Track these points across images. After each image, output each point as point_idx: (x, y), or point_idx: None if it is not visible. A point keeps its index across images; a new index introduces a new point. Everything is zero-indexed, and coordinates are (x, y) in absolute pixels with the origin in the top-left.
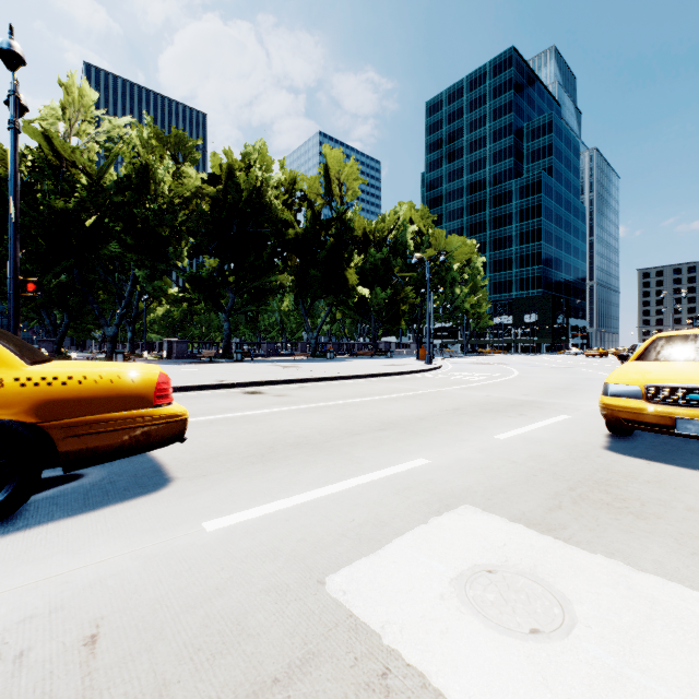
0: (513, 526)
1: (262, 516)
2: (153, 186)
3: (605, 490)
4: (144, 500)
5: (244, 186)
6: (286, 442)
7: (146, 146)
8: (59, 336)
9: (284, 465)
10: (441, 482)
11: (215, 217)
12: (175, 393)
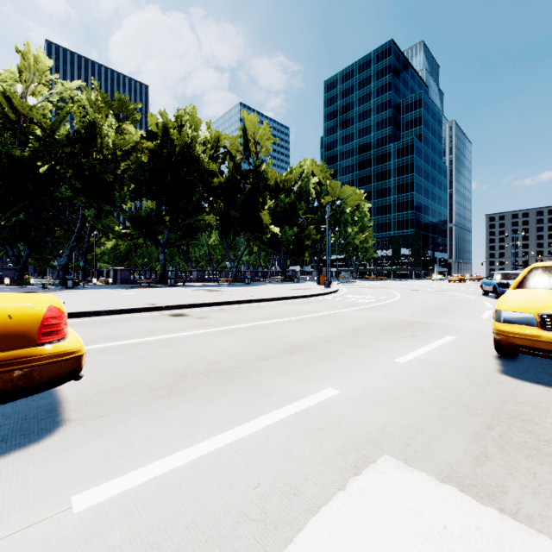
0: (446, 491)
1: (150, 480)
2: (99, 139)
3: (524, 428)
4: (17, 457)
5: (176, 141)
6: (198, 370)
7: (94, 107)
8: (21, 265)
9: (190, 400)
10: (354, 420)
11: (153, 167)
12: (107, 316)
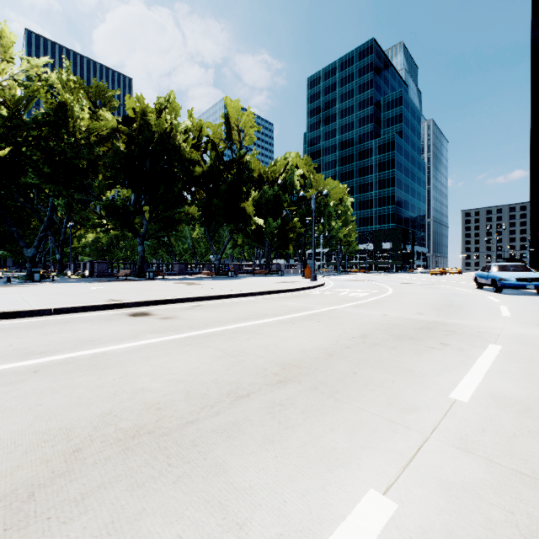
0: None
1: None
2: (70, 122)
3: None
4: None
5: (155, 127)
6: (116, 429)
7: (66, 88)
8: None
9: None
10: None
11: (130, 154)
12: (49, 316)
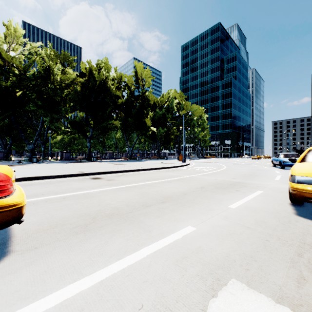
0: (283, 311)
1: (61, 303)
2: (52, 76)
3: None
4: None
5: (97, 78)
6: (105, 213)
7: (49, 58)
8: (7, 149)
9: (98, 235)
10: (207, 249)
11: (83, 93)
12: (53, 179)
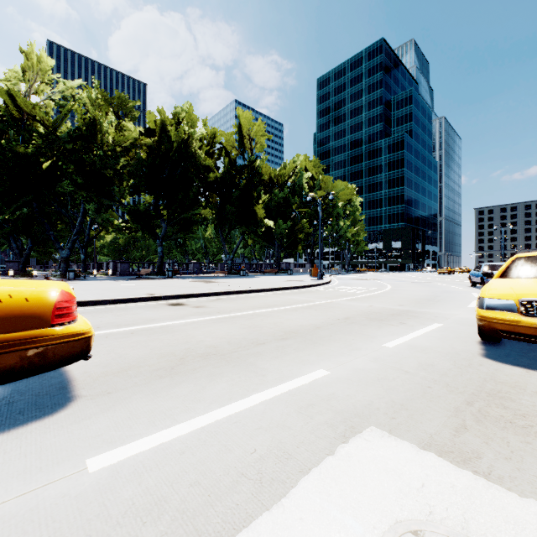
0: (426, 457)
1: (157, 446)
2: (99, 136)
3: (502, 405)
4: (34, 427)
5: (174, 138)
6: (197, 353)
7: (94, 105)
8: (24, 258)
9: (191, 379)
10: (343, 397)
11: (151, 163)
12: (109, 305)
